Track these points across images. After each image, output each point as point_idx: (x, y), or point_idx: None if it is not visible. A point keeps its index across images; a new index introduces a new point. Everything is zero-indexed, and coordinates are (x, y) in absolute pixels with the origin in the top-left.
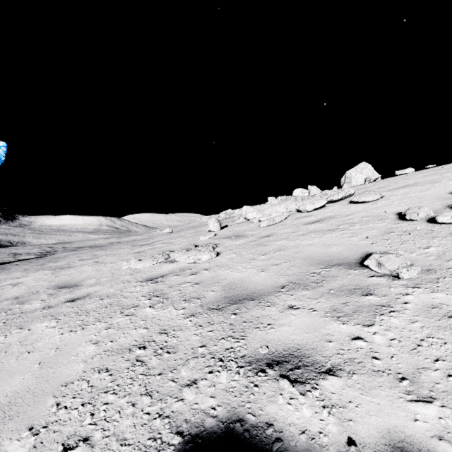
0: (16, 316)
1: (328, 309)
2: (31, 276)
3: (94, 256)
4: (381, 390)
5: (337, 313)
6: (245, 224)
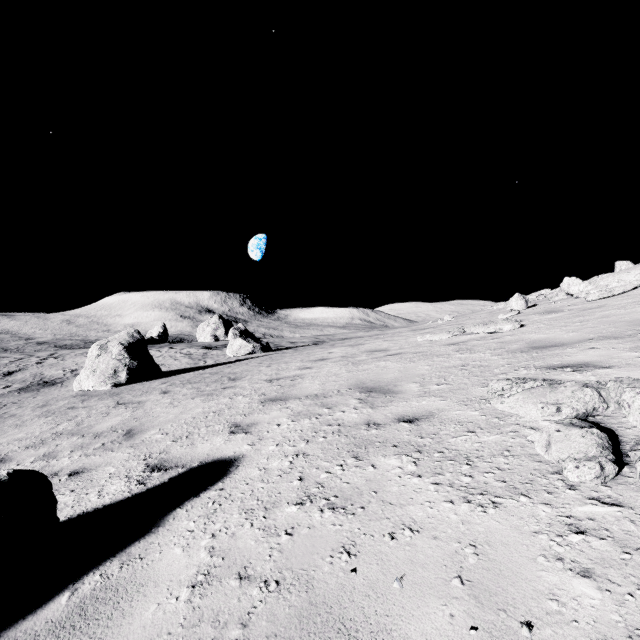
0: (356, 361)
1: (629, 347)
2: (335, 349)
3: (377, 338)
4: (639, 370)
5: (635, 349)
6: (565, 301)
